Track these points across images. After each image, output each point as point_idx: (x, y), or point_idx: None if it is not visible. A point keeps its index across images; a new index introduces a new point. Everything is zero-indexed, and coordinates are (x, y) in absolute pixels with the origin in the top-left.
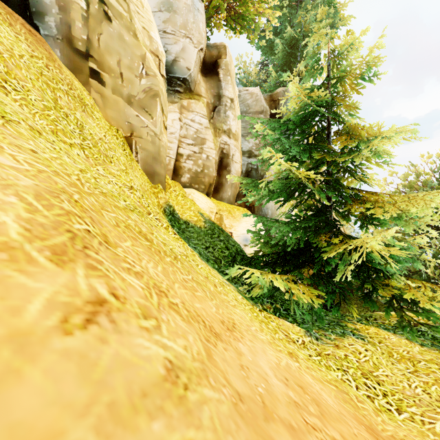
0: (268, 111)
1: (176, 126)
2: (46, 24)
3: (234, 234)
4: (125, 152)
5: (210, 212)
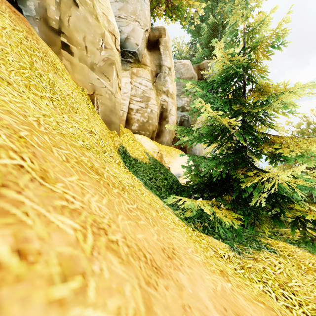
0: (196, 77)
1: (128, 87)
2: (27, 7)
3: (171, 168)
4: (88, 106)
5: (153, 151)
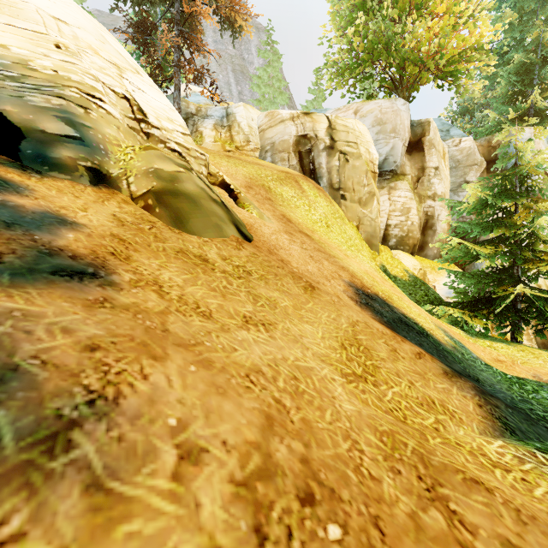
0: (483, 160)
1: (385, 204)
2: (323, 181)
3: (437, 287)
4: (358, 237)
5: (414, 268)
